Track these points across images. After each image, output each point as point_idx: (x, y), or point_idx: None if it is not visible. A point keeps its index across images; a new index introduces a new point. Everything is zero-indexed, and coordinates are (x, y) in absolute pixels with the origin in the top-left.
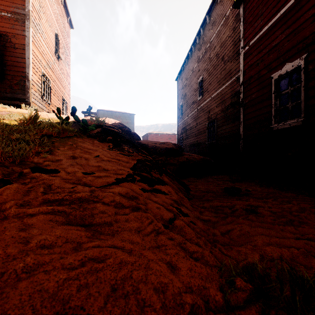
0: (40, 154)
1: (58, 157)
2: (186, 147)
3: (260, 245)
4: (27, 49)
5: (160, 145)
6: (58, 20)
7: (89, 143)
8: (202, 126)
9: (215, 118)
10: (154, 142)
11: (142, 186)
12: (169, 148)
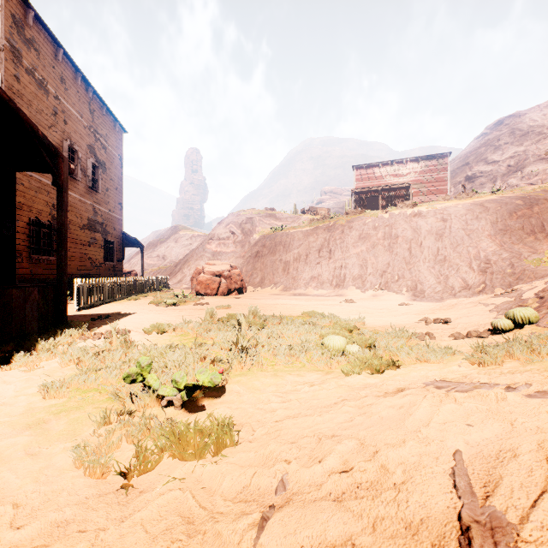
0: None
1: None
2: None
3: None
4: None
5: None
6: None
7: None
8: None
9: None
10: None
11: None
12: None
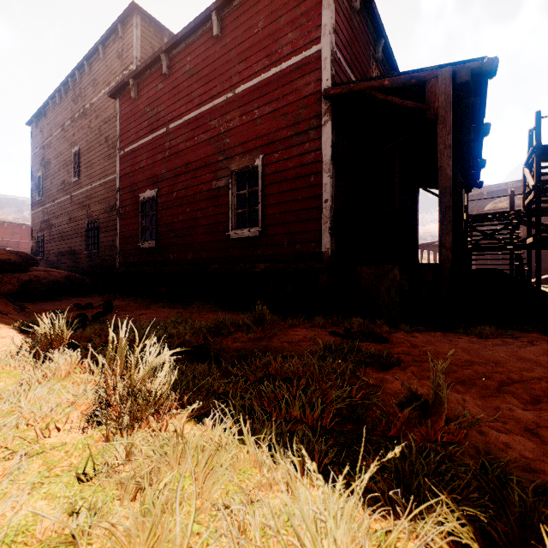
0: None
1: None
2: (52, 257)
3: None
4: None
5: None
6: None
7: None
8: (78, 225)
9: (98, 218)
10: None
11: None
12: (1, 260)
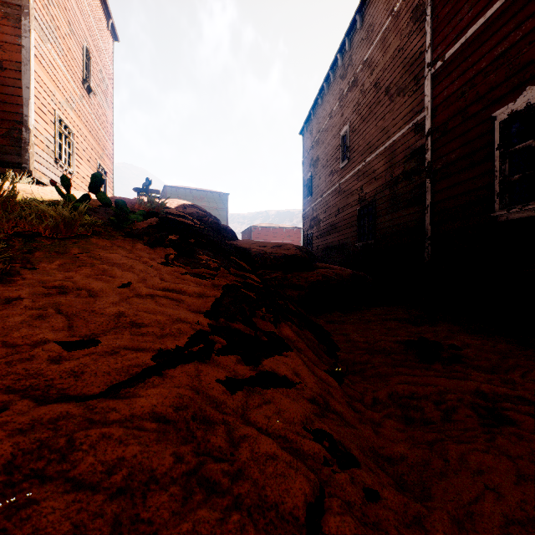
0: None
1: (13, 294)
2: (319, 252)
3: None
4: (25, 71)
5: (273, 250)
6: (89, 23)
7: (123, 251)
8: (347, 215)
9: (373, 199)
10: (261, 244)
11: (229, 367)
12: (289, 255)
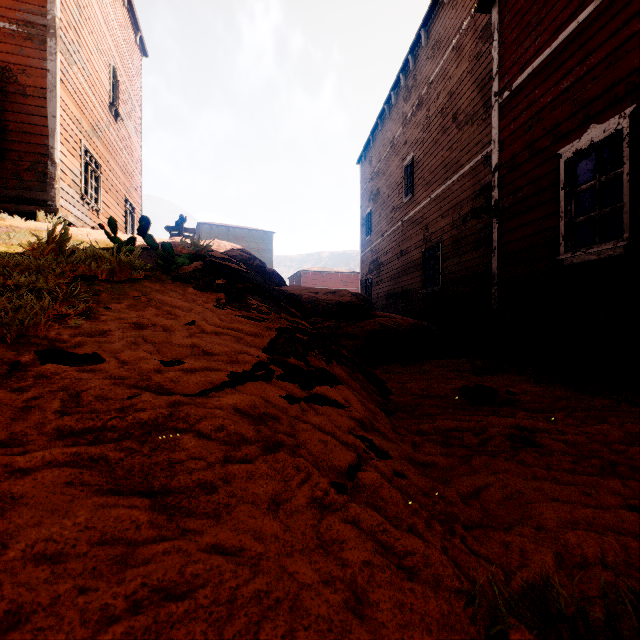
0: (64, 319)
1: (104, 327)
2: (380, 301)
3: (551, 526)
4: (50, 98)
5: (325, 296)
6: (116, 39)
7: (177, 295)
8: (411, 257)
9: (440, 240)
10: (313, 290)
11: (287, 389)
12: (344, 302)
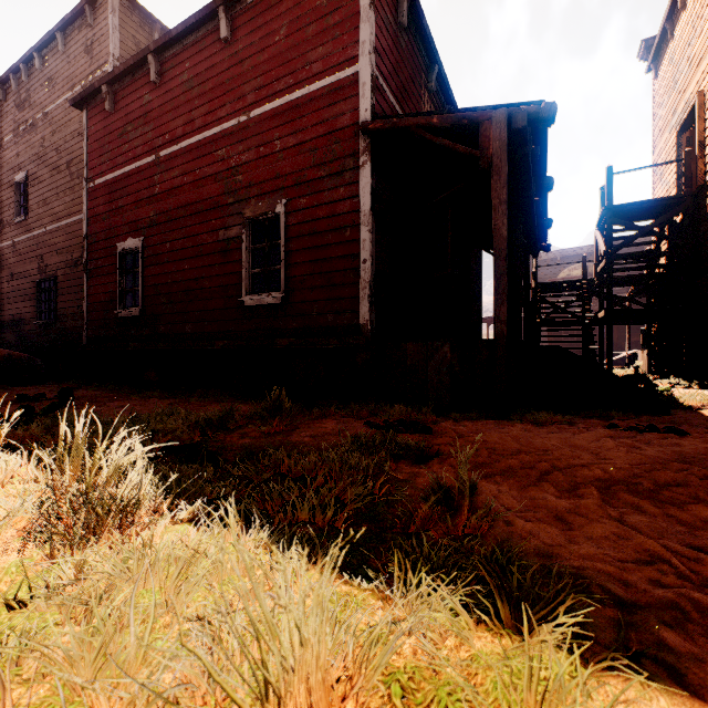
0: None
1: None
2: None
3: None
4: None
5: None
6: None
7: None
8: (25, 284)
9: (55, 275)
10: None
11: None
12: None
